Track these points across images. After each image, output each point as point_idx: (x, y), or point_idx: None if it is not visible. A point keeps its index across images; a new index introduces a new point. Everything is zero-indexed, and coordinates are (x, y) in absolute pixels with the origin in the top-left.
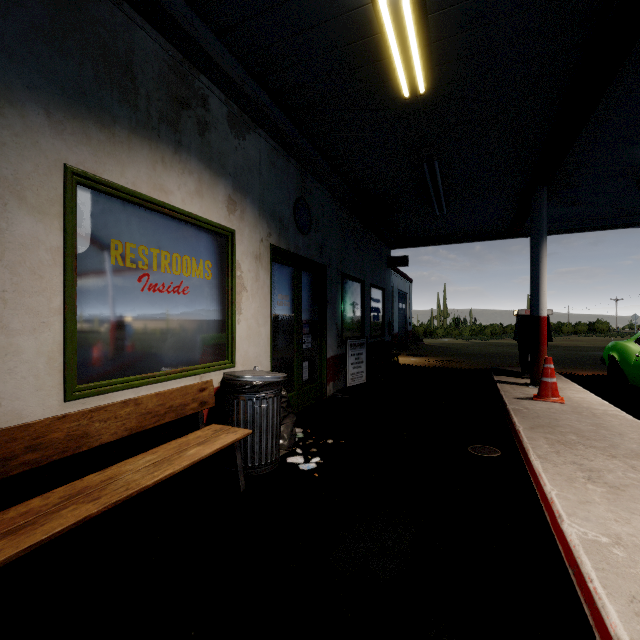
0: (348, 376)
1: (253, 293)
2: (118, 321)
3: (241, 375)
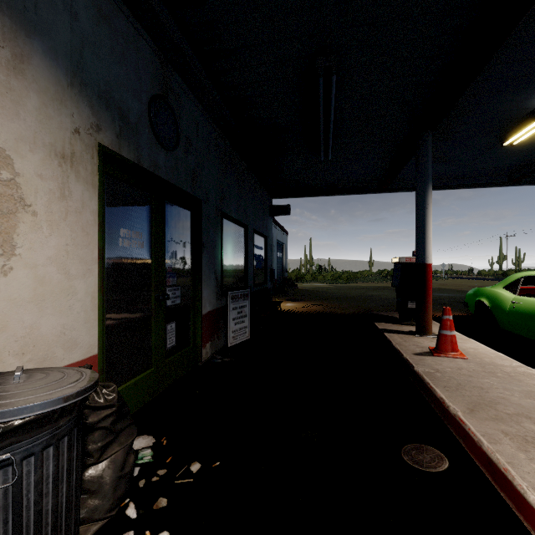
0: (229, 334)
1: (53, 219)
2: None
3: None
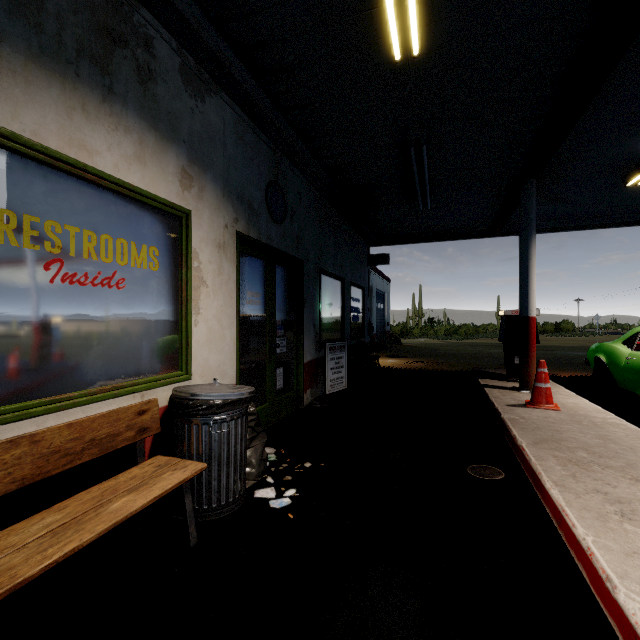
0: (327, 382)
1: (215, 289)
2: (9, 324)
3: (194, 392)
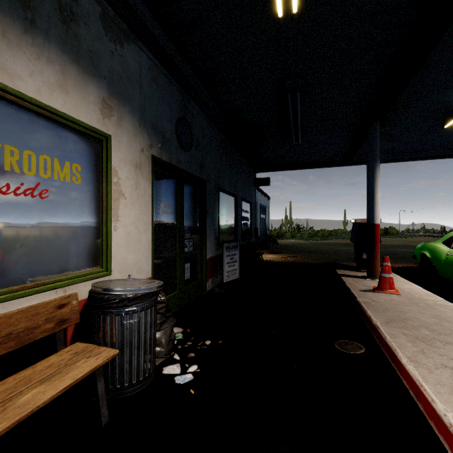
0: (224, 273)
1: (132, 200)
2: None
3: (108, 288)
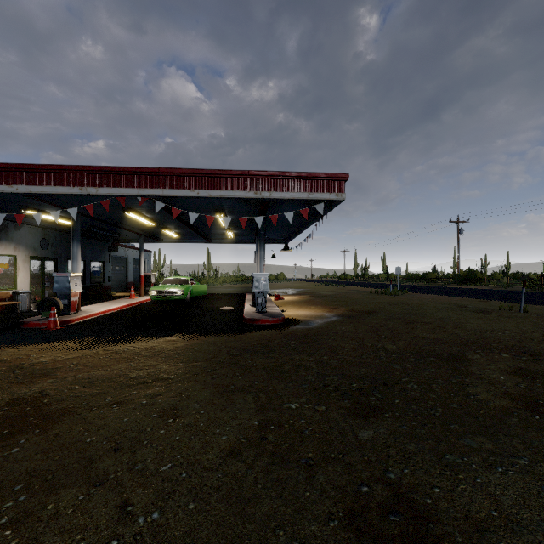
0: None
1: (23, 270)
2: None
3: (19, 290)
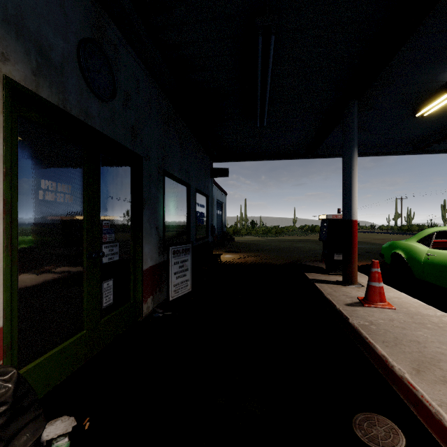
0: (170, 288)
1: None
2: None
3: None
